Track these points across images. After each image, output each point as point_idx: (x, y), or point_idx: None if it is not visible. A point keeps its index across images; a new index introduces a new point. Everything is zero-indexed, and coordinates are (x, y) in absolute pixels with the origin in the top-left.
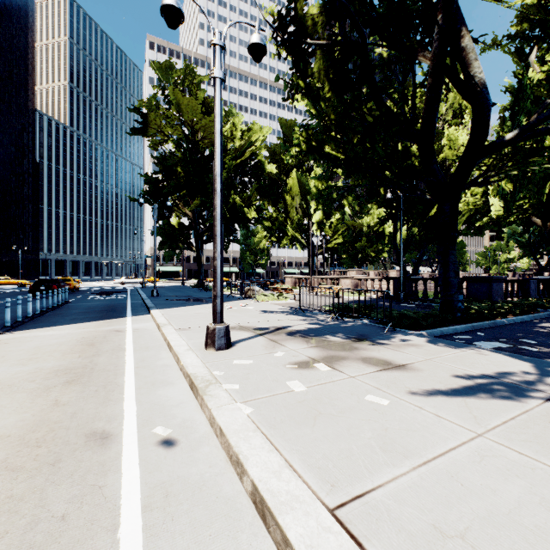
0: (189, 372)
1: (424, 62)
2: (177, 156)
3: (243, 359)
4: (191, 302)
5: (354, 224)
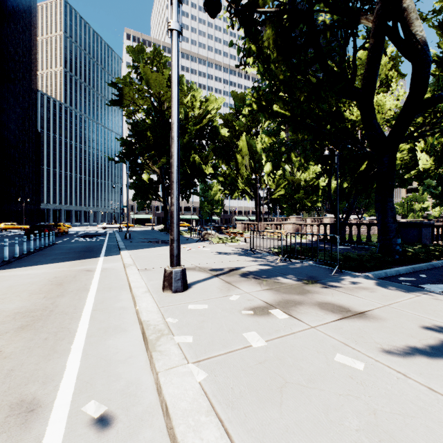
0: (142, 319)
1: (366, 24)
2: (147, 123)
3: (198, 303)
4: (156, 244)
5: (293, 179)
